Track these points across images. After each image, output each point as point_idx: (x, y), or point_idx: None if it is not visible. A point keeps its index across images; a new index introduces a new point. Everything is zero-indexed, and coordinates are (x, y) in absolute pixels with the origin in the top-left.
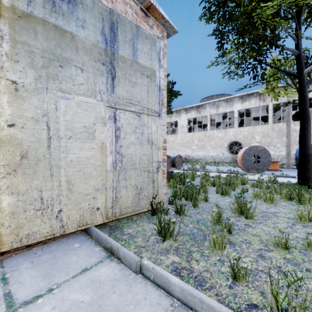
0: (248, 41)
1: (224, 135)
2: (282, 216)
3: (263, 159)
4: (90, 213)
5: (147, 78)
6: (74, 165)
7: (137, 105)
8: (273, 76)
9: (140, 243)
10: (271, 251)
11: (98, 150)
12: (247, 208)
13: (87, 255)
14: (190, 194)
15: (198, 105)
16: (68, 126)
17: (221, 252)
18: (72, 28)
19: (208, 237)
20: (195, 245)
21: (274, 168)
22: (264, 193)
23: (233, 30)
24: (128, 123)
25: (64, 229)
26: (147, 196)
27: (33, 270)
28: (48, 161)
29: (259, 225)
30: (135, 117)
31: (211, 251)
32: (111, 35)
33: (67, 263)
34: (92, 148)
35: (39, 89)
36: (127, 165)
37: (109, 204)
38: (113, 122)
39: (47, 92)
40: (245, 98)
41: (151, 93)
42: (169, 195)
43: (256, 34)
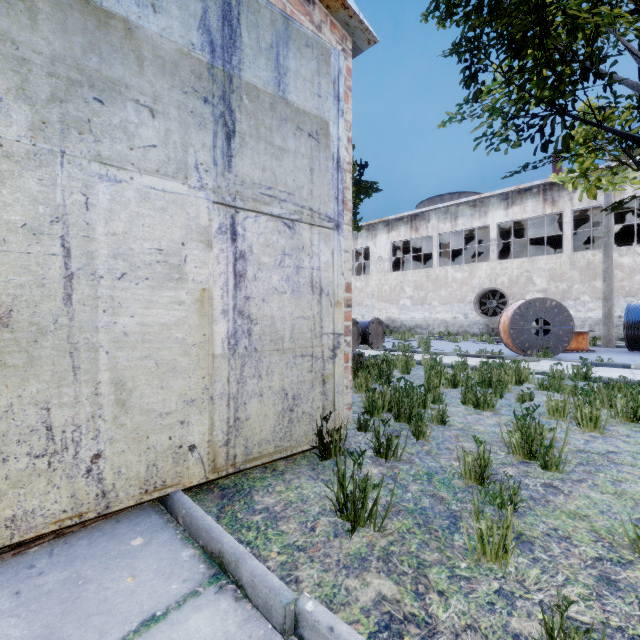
0: (532, 65)
1: (467, 276)
2: (627, 462)
3: (557, 327)
4: (174, 459)
5: (311, 138)
6: (134, 342)
7: (286, 200)
8: (586, 143)
9: (293, 536)
10: (629, 566)
11: (193, 307)
12: (544, 443)
13: (159, 573)
14: (407, 407)
15: (413, 214)
16: (119, 249)
17: (501, 567)
18: (127, 9)
19: (460, 520)
20: (431, 546)
21: (579, 346)
22: (576, 405)
23: (500, 41)
24: (266, 242)
25: (106, 502)
26: (311, 415)
27: (14, 621)
28: (66, 334)
29: (579, 487)
30: (282, 229)
31: (474, 564)
32: (225, 33)
33: (106, 600)
34: (178, 302)
35: (43, 155)
36: (264, 342)
37: (221, 436)
38: (229, 240)
39: (63, 163)
40: (513, 199)
41: (320, 174)
42: (358, 409)
43: (552, 49)
